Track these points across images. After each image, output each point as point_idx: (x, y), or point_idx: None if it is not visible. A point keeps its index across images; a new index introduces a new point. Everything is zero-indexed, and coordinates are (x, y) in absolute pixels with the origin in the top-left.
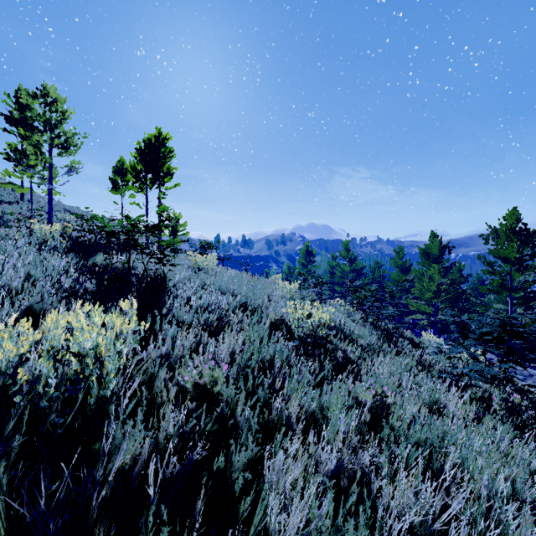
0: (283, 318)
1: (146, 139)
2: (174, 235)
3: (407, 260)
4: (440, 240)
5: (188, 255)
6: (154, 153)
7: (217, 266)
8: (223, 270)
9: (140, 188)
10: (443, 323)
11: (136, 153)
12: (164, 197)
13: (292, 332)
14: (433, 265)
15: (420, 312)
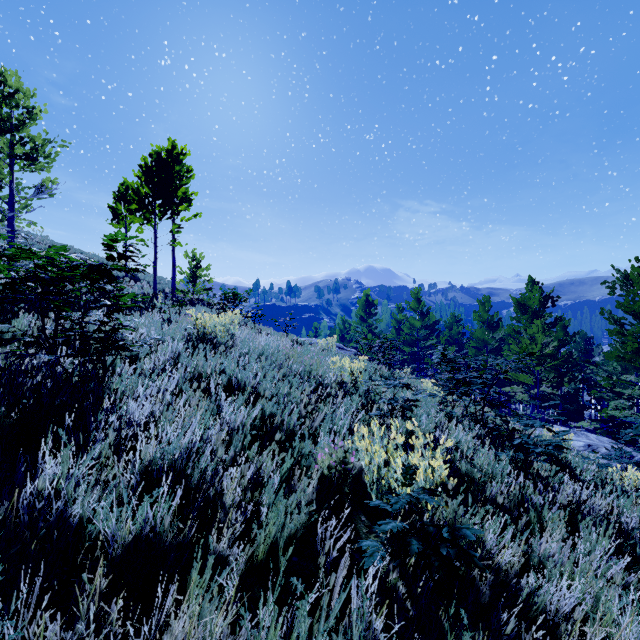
0: (347, 466)
1: (153, 153)
2: (194, 282)
3: (494, 314)
4: (540, 289)
5: (211, 307)
6: (165, 172)
7: (242, 328)
8: (250, 334)
9: (145, 219)
10: (545, 396)
11: (139, 171)
12: (179, 231)
13: (364, 481)
14: (535, 322)
15: (515, 382)
